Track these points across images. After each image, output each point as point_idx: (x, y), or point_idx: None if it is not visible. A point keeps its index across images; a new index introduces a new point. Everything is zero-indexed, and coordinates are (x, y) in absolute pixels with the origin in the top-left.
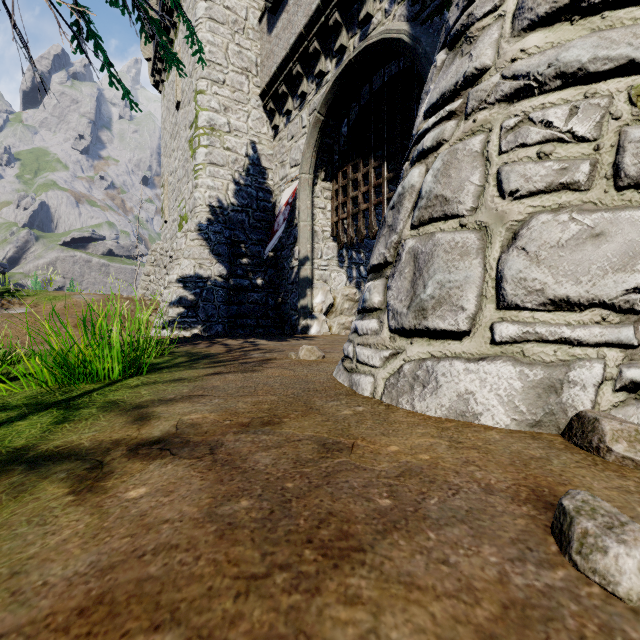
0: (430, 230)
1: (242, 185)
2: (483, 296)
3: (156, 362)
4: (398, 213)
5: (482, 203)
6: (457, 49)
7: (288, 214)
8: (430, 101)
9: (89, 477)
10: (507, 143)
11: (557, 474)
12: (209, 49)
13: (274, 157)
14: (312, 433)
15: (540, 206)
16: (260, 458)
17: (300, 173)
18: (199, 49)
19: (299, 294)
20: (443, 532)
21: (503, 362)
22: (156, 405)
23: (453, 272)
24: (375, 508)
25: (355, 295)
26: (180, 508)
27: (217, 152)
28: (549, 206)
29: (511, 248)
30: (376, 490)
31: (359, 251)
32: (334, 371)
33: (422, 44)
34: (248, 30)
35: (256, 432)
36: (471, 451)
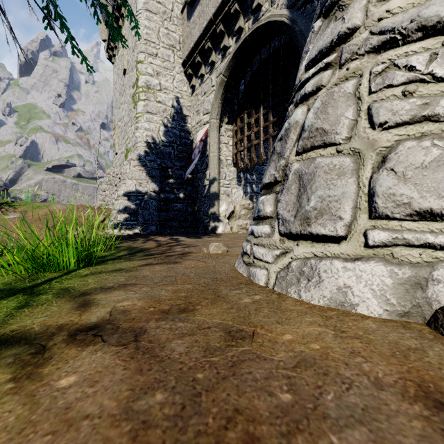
0: (312, 156)
1: (169, 127)
2: (357, 208)
3: (104, 255)
4: (285, 143)
5: (355, 133)
6: (331, 16)
7: (202, 148)
8: (310, 57)
9: (31, 362)
10: (376, 85)
11: (436, 367)
12: (146, 31)
13: (192, 108)
14: (219, 320)
15: (405, 135)
16: (175, 346)
17: (210, 118)
18: (136, 25)
19: (209, 204)
20: (344, 435)
21: (376, 262)
22: (97, 293)
23: (332, 189)
24: (277, 404)
25: (249, 205)
26: (101, 401)
27: (152, 104)
28: (413, 134)
29: (381, 169)
30: (277, 383)
31: (252, 174)
32: (235, 263)
33: (298, 24)
34: (173, 18)
35: (174, 319)
36: (355, 341)
